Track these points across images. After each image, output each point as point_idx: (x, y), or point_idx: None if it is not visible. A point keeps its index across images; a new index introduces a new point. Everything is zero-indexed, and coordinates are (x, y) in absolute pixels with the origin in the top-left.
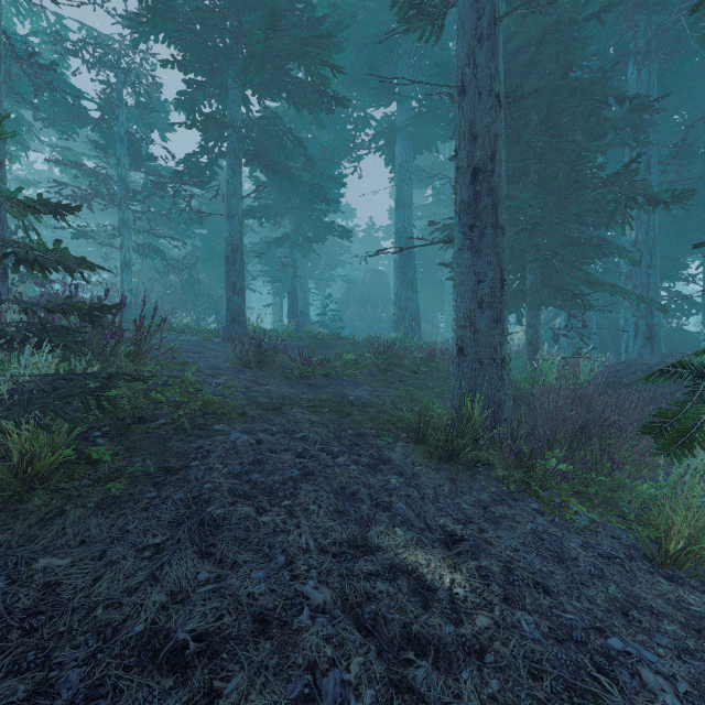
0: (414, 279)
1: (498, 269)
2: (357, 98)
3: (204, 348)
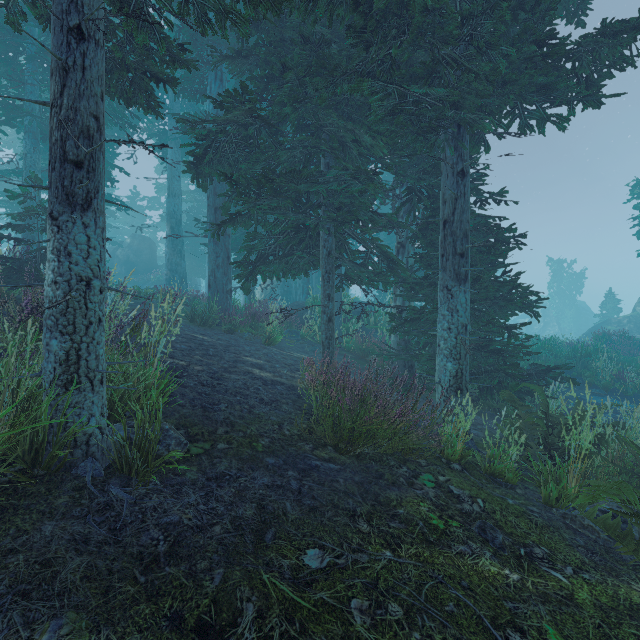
0: (183, 250)
1: (226, 252)
2: None
3: None
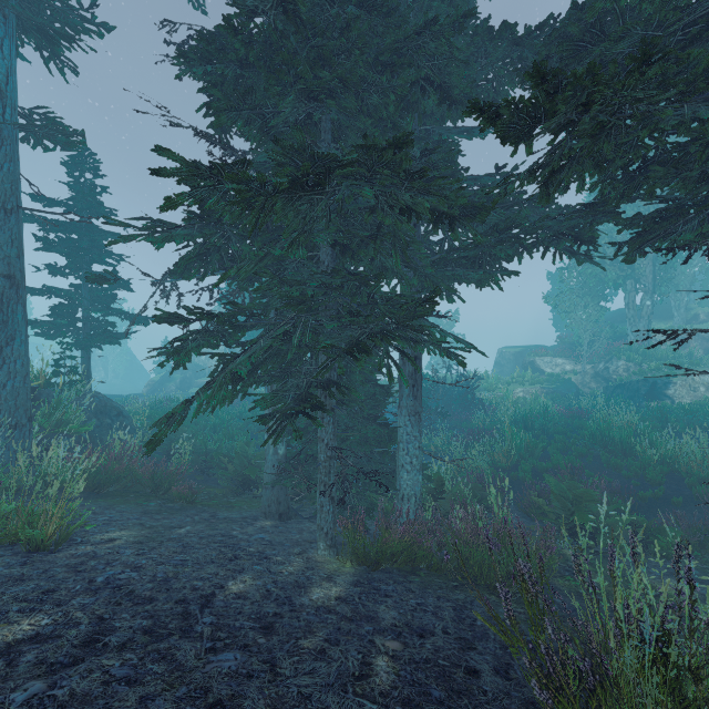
0: None
1: None
2: None
3: None
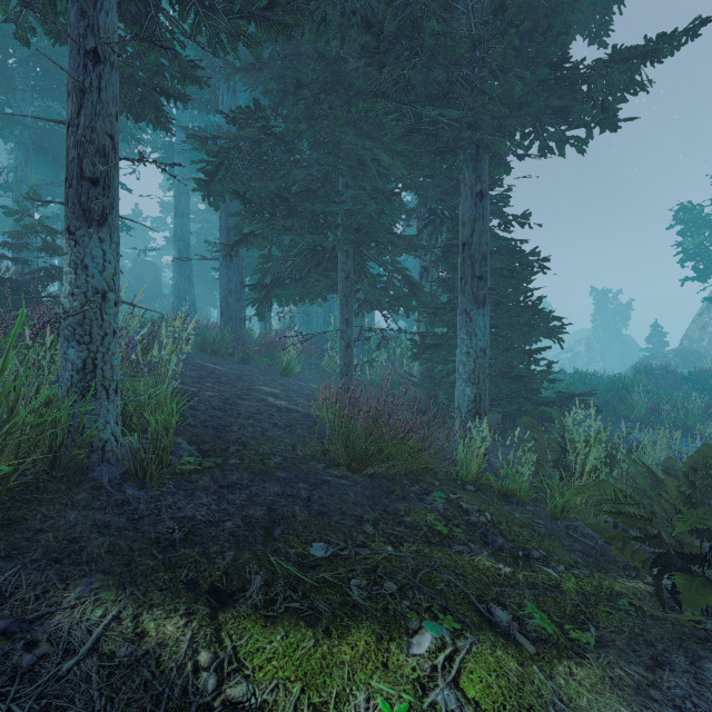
0: (191, 275)
1: (240, 277)
2: None
3: None
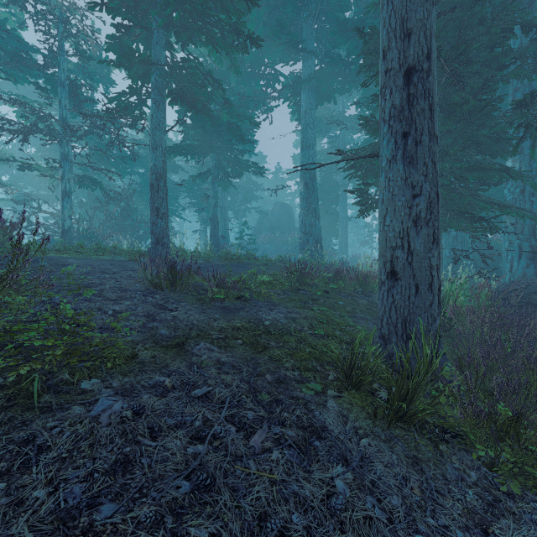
0: (317, 208)
1: (434, 182)
2: (268, 57)
3: (122, 269)
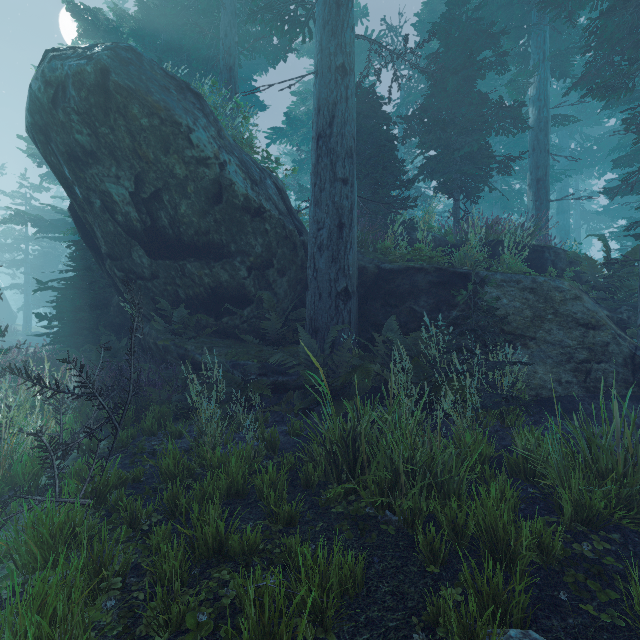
0: None
1: None
2: None
3: None
